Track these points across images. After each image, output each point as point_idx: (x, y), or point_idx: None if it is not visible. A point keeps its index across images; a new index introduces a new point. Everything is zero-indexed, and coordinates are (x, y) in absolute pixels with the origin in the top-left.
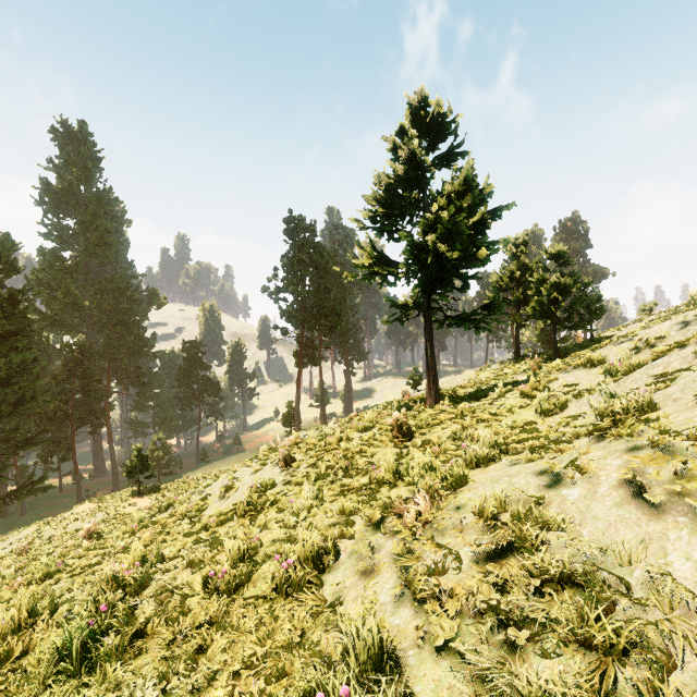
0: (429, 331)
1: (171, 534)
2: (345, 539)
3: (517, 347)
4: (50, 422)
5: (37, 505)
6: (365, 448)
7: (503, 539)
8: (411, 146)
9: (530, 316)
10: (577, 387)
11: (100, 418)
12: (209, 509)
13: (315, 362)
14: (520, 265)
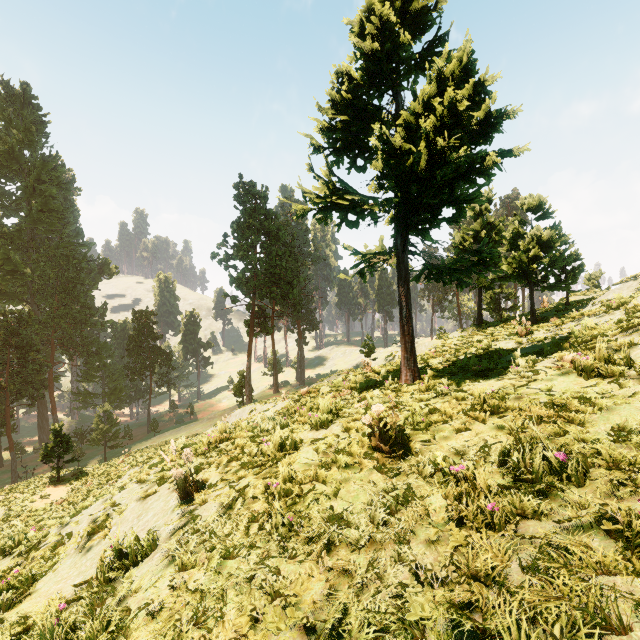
0: (405, 283)
1: None
2: None
3: (480, 313)
4: None
5: None
6: (323, 472)
7: None
8: (384, 18)
9: (496, 279)
10: None
11: (40, 390)
12: (52, 573)
13: (266, 330)
14: (484, 223)
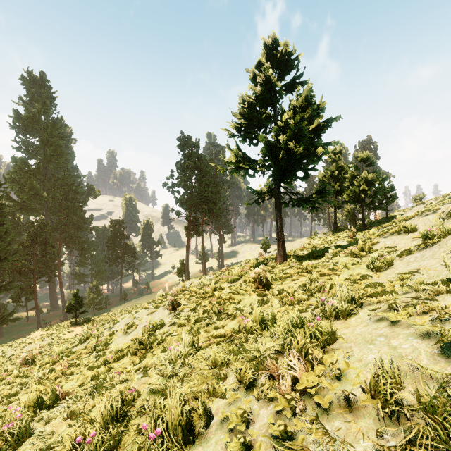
0: (279, 209)
1: (80, 365)
2: (217, 397)
3: (335, 223)
4: (18, 274)
5: (11, 330)
6: (233, 296)
7: (428, 447)
8: (266, 73)
9: (344, 201)
10: (397, 248)
11: (53, 271)
12: (114, 342)
13: (198, 233)
14: (337, 166)
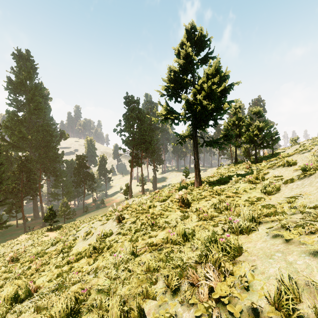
0: (196, 148)
1: (50, 264)
2: (149, 298)
3: (236, 157)
4: (10, 194)
5: (5, 234)
6: (163, 212)
7: None
8: (187, 50)
9: (242, 142)
10: (282, 177)
11: (35, 192)
12: (76, 246)
13: (139, 165)
14: (237, 117)
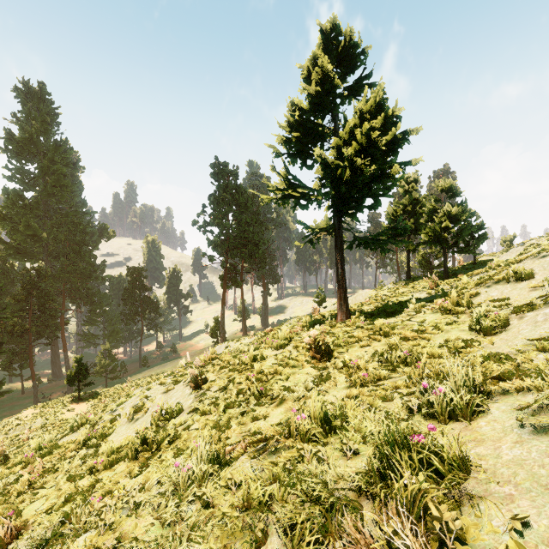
0: (340, 250)
1: (59, 471)
2: None
3: (408, 270)
4: (9, 335)
5: (1, 406)
6: (280, 369)
7: None
8: (324, 69)
9: (420, 243)
10: (508, 302)
11: (55, 332)
12: (115, 433)
13: (237, 284)
14: (411, 199)
